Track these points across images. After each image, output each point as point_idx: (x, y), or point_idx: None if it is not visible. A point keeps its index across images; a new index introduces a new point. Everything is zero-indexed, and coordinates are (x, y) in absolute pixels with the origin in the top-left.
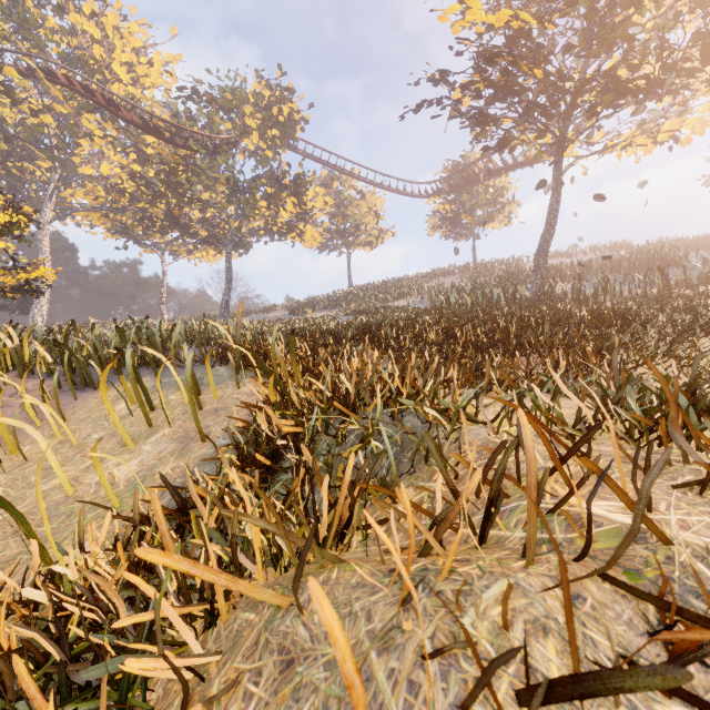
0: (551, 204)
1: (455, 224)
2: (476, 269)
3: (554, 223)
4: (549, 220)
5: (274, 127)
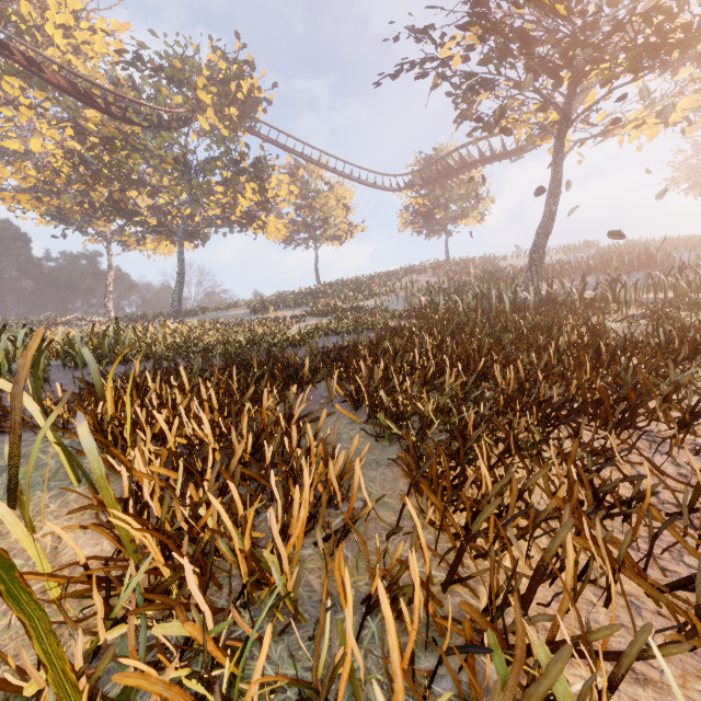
0: (551, 192)
1: (428, 219)
2: (449, 266)
3: (553, 214)
4: (548, 210)
5: (232, 105)
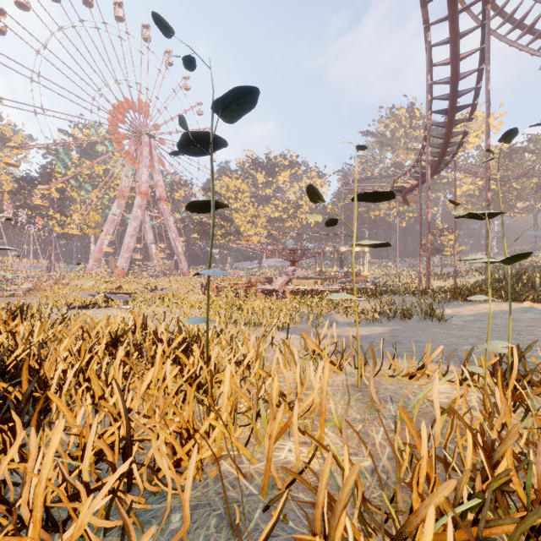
0: None
1: None
2: None
3: None
4: None
5: None
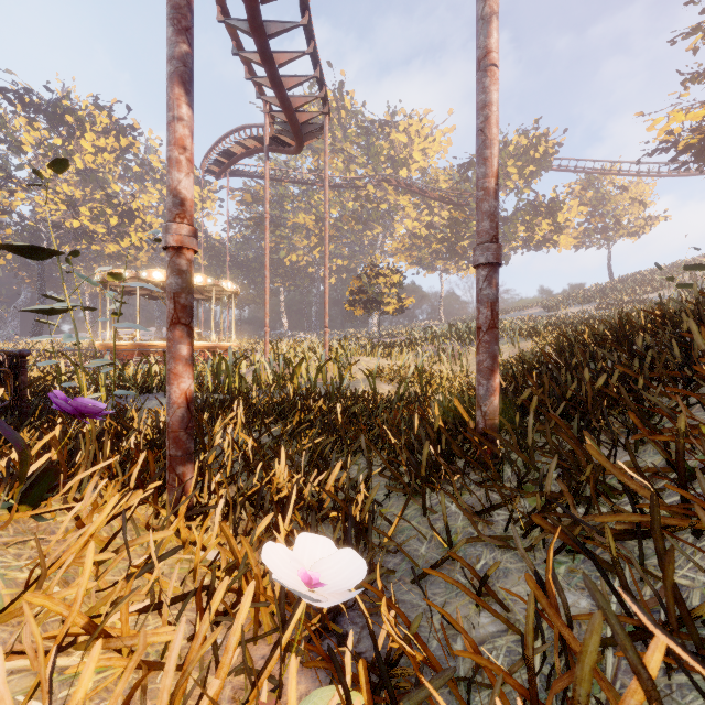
0: None
1: None
2: None
3: None
4: None
5: (530, 163)
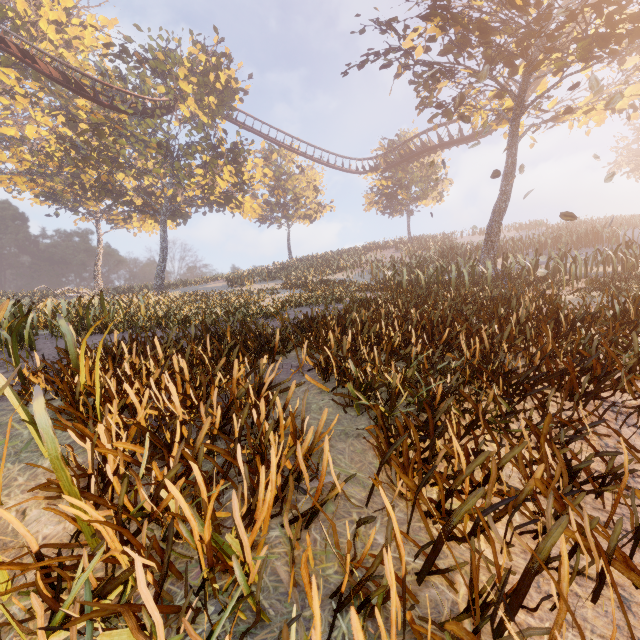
0: (506, 173)
1: (391, 200)
2: (410, 243)
3: (508, 194)
4: (503, 190)
5: (211, 94)
